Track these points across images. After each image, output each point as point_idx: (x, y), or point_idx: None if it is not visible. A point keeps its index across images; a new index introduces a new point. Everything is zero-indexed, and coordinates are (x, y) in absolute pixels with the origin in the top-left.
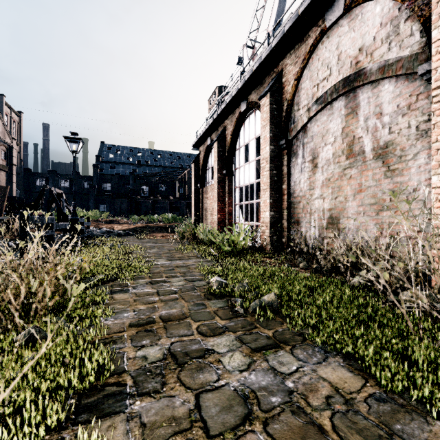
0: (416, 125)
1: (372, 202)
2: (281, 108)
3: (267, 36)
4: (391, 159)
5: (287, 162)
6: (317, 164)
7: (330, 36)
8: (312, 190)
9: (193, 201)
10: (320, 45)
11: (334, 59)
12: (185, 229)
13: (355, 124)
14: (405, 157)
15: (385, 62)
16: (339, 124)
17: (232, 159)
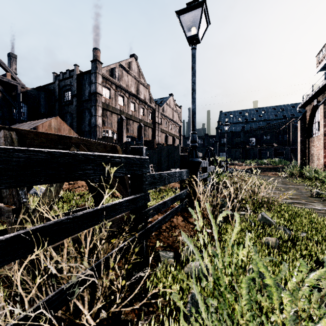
0: None
1: None
2: None
3: None
4: None
5: None
6: None
7: None
8: None
9: (299, 149)
10: None
11: None
12: (292, 169)
13: None
14: None
15: None
16: None
17: None
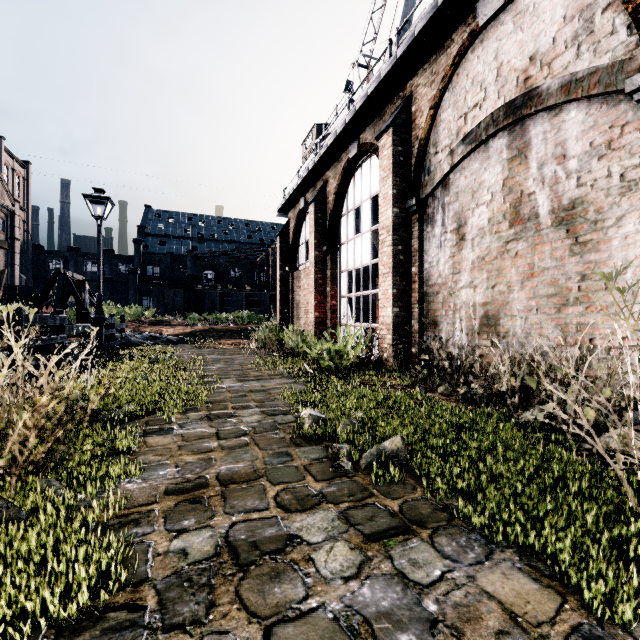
0: (620, 173)
1: (551, 292)
2: (410, 152)
3: (389, 43)
4: (580, 225)
5: (419, 233)
6: (464, 235)
7: (484, 39)
8: (457, 274)
9: (279, 293)
10: (470, 54)
11: (491, 75)
12: (266, 333)
13: (524, 173)
14: (603, 223)
15: (571, 76)
16: (498, 173)
17: (336, 229)
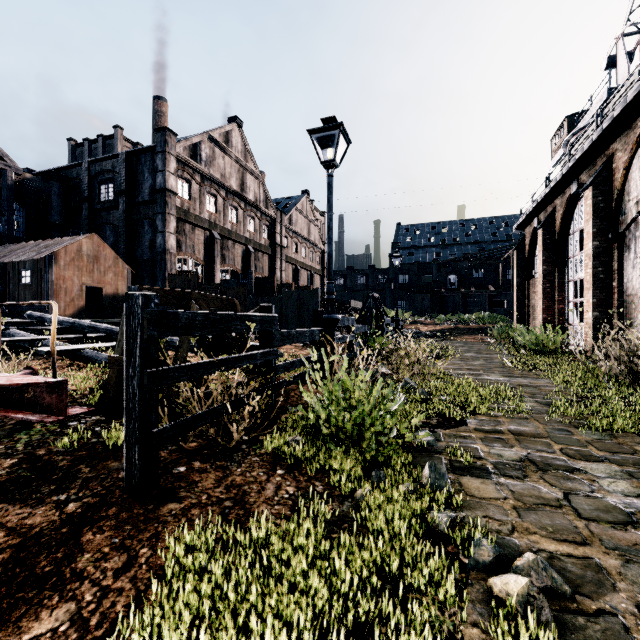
0: None
1: None
2: (610, 198)
3: (595, 117)
4: None
5: (618, 257)
6: None
7: None
8: None
9: (515, 298)
10: None
11: None
12: (500, 331)
13: None
14: None
15: None
16: None
17: (563, 246)
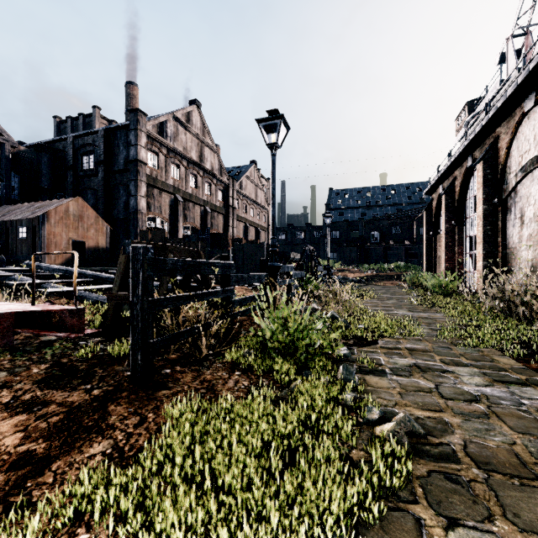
0: None
1: None
2: (496, 171)
3: (485, 106)
4: None
5: (502, 218)
6: (523, 221)
7: (529, 117)
8: (520, 243)
9: (424, 250)
10: (523, 123)
11: (531, 137)
12: (412, 277)
13: None
14: None
15: None
16: (537, 189)
17: (462, 208)
